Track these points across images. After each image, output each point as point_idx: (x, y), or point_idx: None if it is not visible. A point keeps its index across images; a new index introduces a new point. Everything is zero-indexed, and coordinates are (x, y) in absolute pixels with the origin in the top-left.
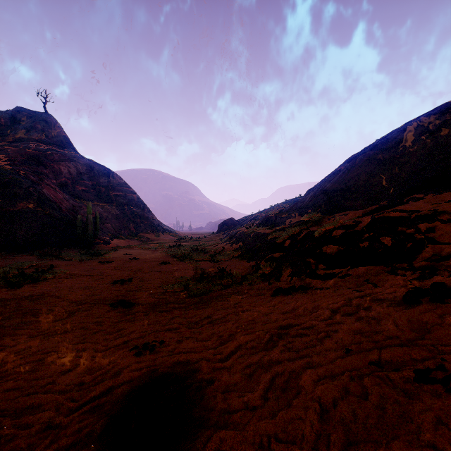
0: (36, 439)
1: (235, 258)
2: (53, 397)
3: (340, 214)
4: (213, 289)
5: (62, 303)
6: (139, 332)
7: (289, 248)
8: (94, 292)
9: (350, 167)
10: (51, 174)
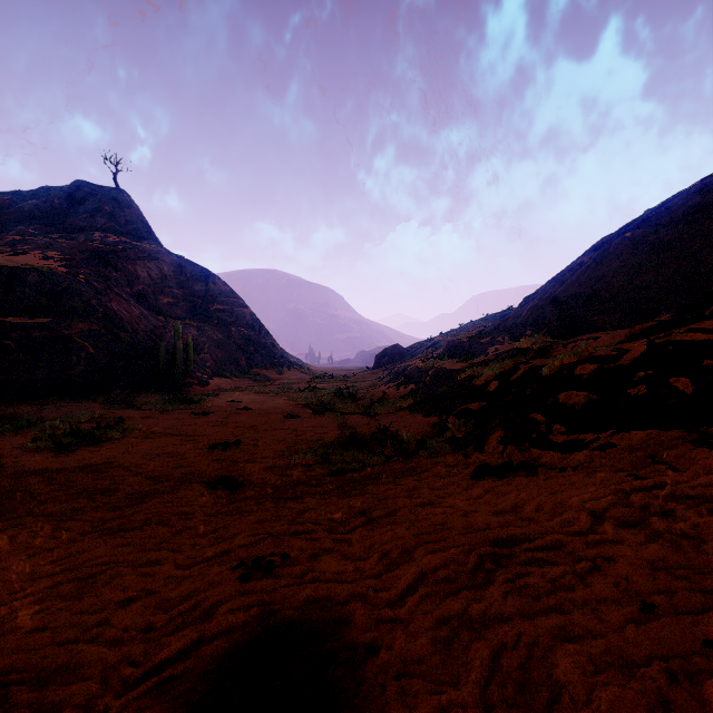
0: None
1: (404, 410)
2: (100, 652)
3: (585, 337)
4: (370, 463)
5: (132, 479)
6: (248, 534)
7: (496, 395)
8: (181, 461)
9: (600, 258)
10: (123, 279)
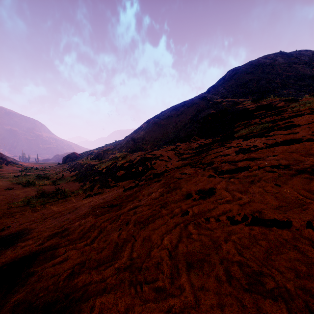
0: None
1: (71, 181)
2: None
3: (135, 153)
4: (50, 201)
5: None
6: None
7: (104, 173)
8: None
9: (147, 126)
10: None
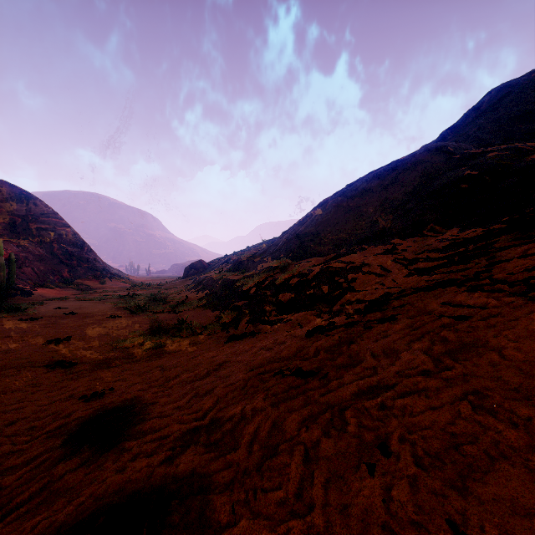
0: (3, 459)
1: (200, 308)
2: (6, 438)
3: (305, 261)
4: (170, 342)
5: None
6: (86, 386)
7: (253, 296)
8: (19, 355)
9: (321, 211)
10: None
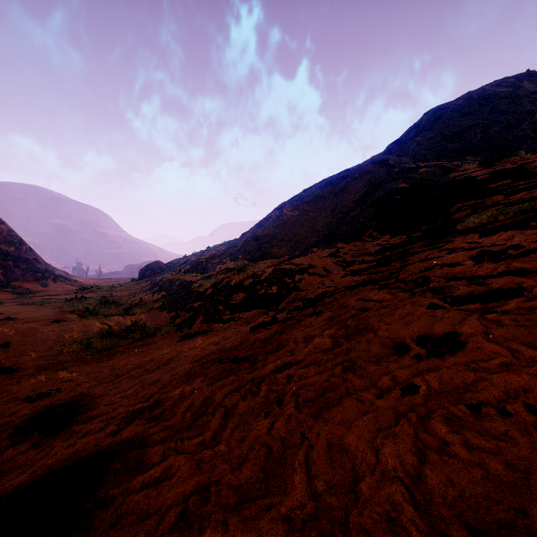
0: None
1: (155, 310)
2: None
3: (262, 262)
4: (122, 344)
5: None
6: (29, 389)
7: (210, 297)
8: None
9: (279, 215)
10: None
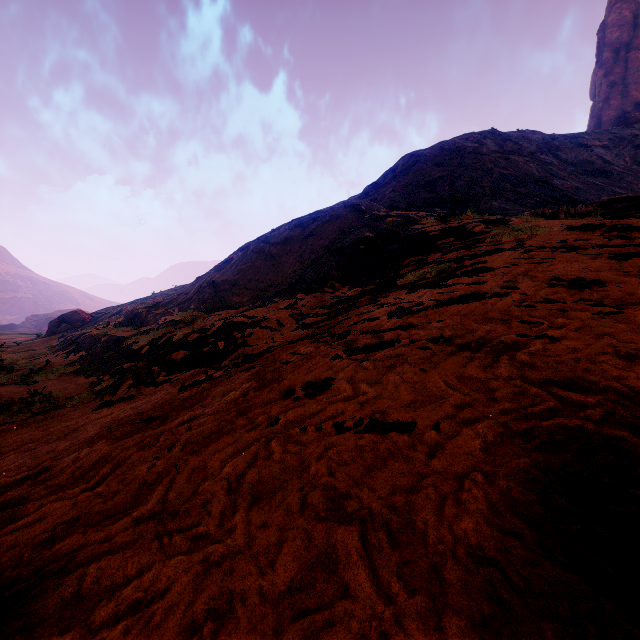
0: None
1: (69, 375)
2: None
3: (216, 314)
4: (14, 420)
5: None
6: None
7: (146, 356)
8: None
9: (242, 257)
10: None
